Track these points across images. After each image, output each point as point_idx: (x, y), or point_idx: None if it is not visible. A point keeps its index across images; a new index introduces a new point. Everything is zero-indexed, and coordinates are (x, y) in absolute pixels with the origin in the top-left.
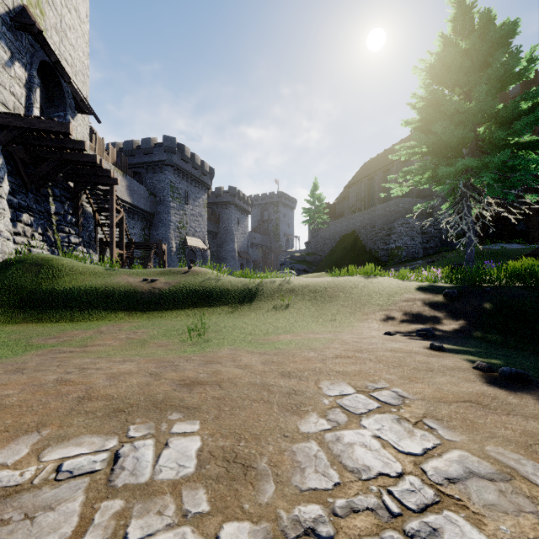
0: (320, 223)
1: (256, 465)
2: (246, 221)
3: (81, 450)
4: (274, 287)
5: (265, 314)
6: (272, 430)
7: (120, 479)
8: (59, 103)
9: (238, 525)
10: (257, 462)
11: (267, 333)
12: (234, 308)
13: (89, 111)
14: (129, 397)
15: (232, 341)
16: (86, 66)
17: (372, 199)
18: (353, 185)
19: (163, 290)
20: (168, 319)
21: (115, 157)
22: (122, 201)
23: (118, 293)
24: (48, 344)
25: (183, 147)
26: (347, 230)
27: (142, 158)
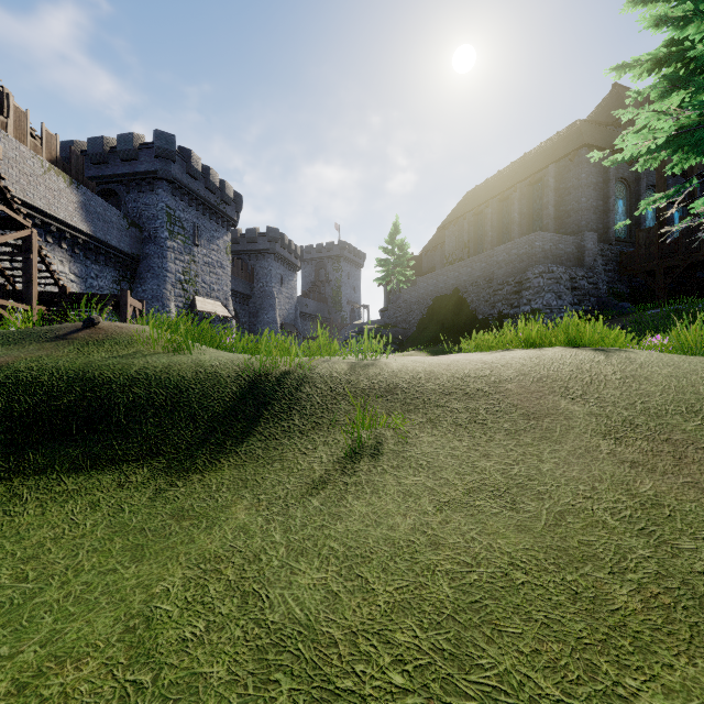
0: (402, 281)
1: None
2: (293, 281)
3: None
4: (334, 380)
5: (297, 505)
6: None
7: None
8: None
9: None
10: None
11: None
12: (177, 467)
13: None
14: None
15: None
16: None
17: (481, 243)
18: (450, 225)
19: None
20: None
21: (57, 149)
22: (70, 228)
23: None
24: None
25: (188, 154)
26: (445, 288)
27: (120, 167)
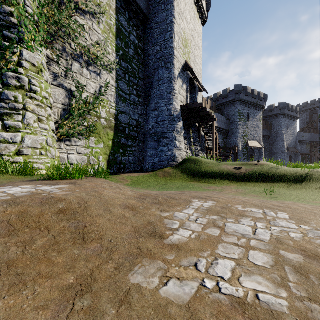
0: None
1: (309, 222)
2: (294, 125)
3: (254, 209)
4: None
5: (313, 191)
6: (316, 219)
7: (268, 215)
8: (193, 91)
9: (304, 226)
10: (309, 222)
11: (315, 200)
12: (289, 185)
13: (204, 90)
14: (257, 204)
15: (291, 200)
16: (201, 69)
17: None
18: None
19: (245, 173)
20: (250, 187)
21: (210, 105)
22: None
23: (225, 173)
24: (209, 189)
25: (246, 88)
26: None
27: (222, 101)
